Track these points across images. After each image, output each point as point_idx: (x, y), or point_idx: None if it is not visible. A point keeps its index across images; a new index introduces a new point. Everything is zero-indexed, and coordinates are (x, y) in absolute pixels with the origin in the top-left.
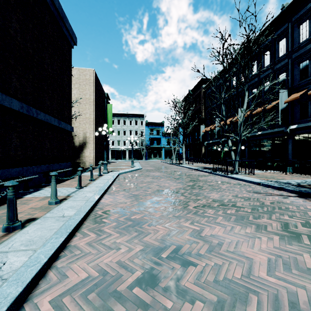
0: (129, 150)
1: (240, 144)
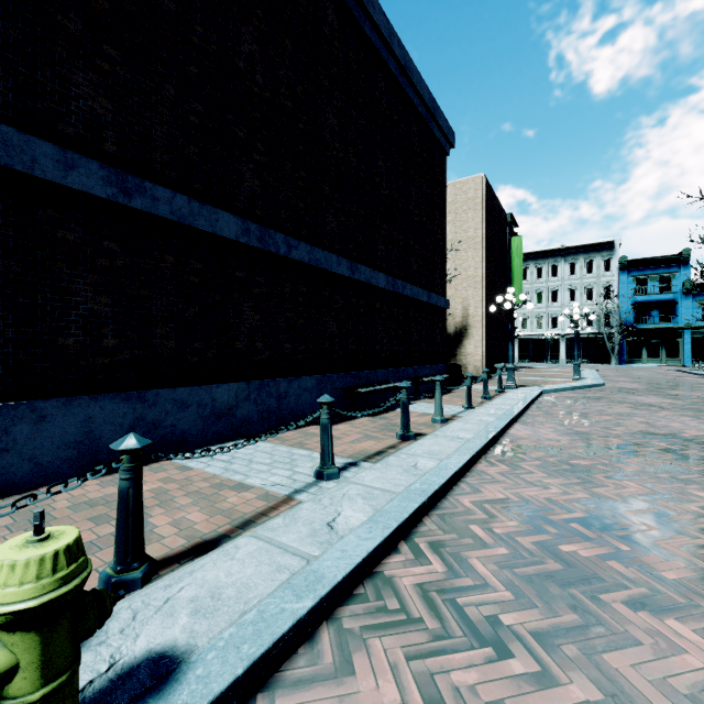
0: (566, 339)
1: None
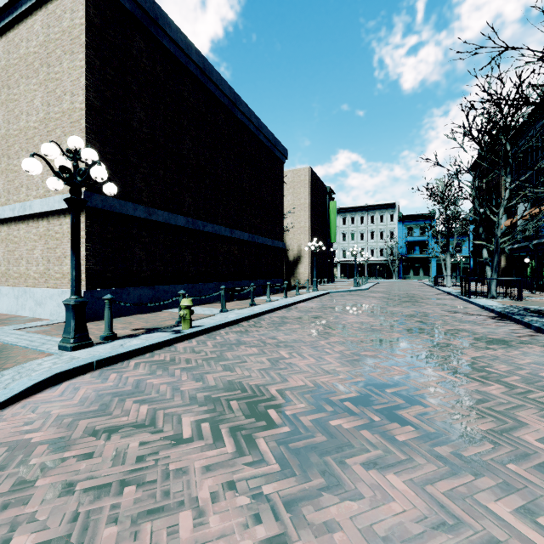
0: (369, 263)
1: (496, 255)
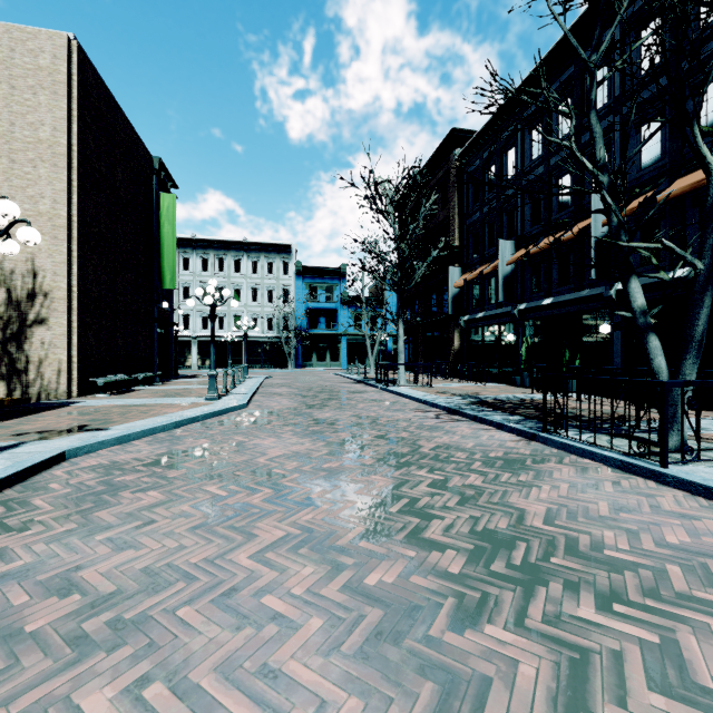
0: (249, 342)
1: (710, 293)
